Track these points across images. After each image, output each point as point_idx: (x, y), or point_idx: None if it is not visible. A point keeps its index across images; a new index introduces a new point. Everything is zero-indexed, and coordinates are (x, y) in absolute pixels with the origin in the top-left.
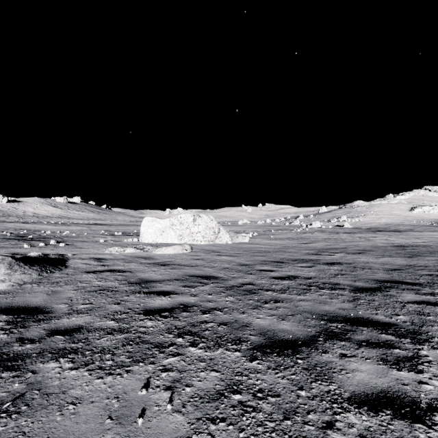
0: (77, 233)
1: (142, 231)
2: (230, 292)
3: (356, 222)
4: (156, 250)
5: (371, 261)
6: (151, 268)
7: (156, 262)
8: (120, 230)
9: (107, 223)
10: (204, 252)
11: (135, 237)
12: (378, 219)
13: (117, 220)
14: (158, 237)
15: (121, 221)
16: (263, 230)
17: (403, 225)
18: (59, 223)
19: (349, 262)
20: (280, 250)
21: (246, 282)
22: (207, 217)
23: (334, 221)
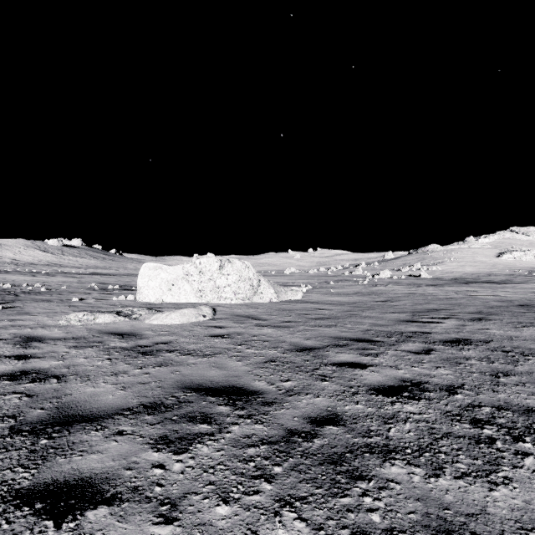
0: (53, 286)
1: (140, 284)
2: (288, 475)
3: (433, 270)
4: (151, 317)
5: (512, 334)
6: (116, 364)
7: (137, 345)
8: (121, 283)
9: (110, 272)
10: (233, 320)
11: (135, 292)
12: (461, 267)
13: (126, 269)
14: (165, 293)
15: (131, 270)
16: (318, 281)
17: (495, 275)
18: (42, 272)
19: (481, 338)
20: (352, 313)
21: (320, 414)
22: (241, 264)
23: (406, 270)
